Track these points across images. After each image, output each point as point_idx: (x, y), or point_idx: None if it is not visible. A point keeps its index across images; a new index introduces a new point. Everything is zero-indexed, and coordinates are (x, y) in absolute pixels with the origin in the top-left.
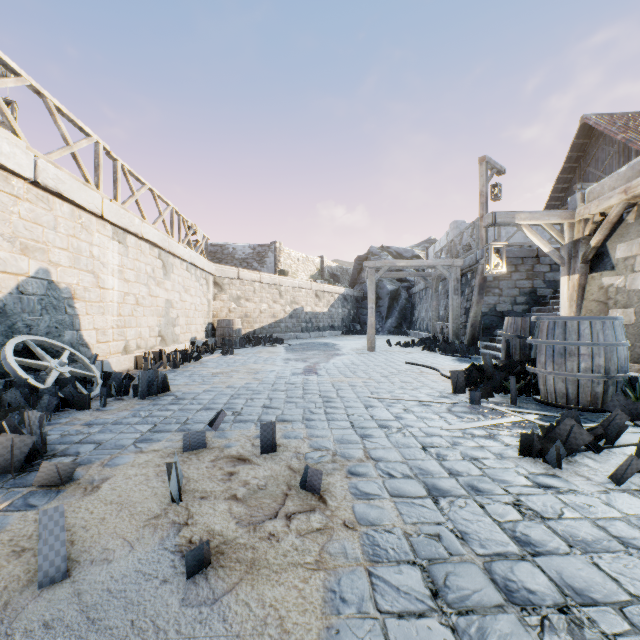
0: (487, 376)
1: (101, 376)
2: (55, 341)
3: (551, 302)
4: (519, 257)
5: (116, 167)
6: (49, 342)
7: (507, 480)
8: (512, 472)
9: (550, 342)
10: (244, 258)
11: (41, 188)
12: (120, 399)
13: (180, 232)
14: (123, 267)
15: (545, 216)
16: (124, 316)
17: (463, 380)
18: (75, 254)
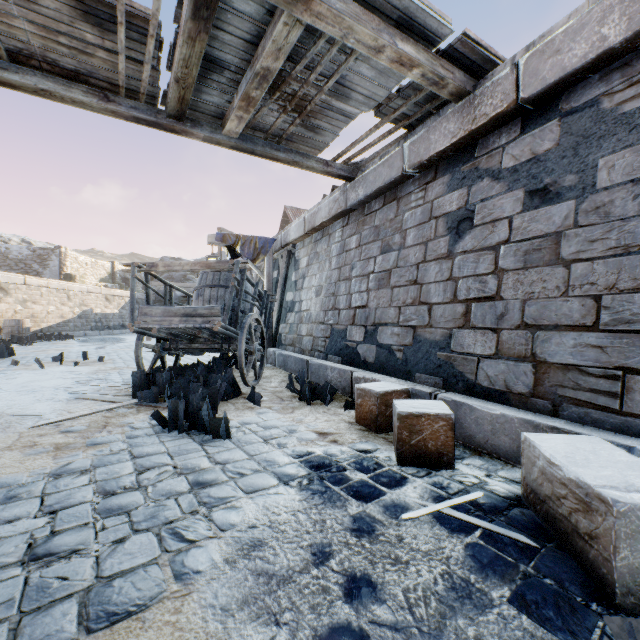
0: None
1: None
2: None
3: None
4: None
5: None
6: None
7: None
8: None
9: None
10: (21, 259)
11: None
12: None
13: None
14: None
15: None
16: None
17: None
18: None
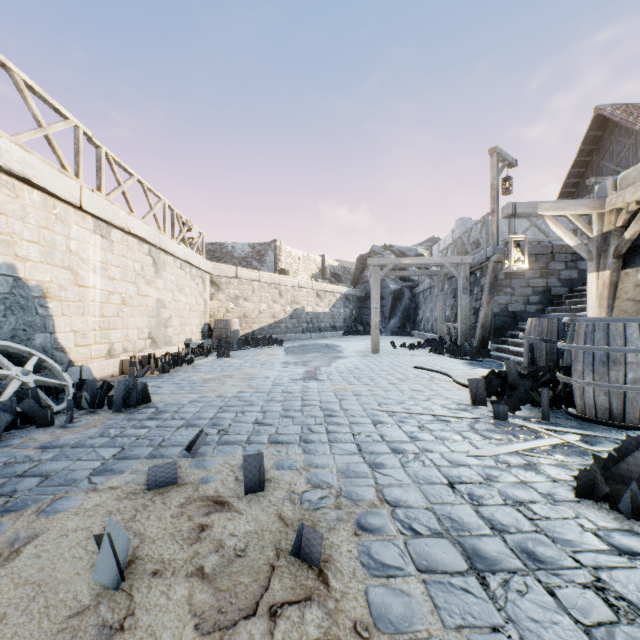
0: (509, 385)
1: (74, 385)
2: (21, 345)
3: (567, 302)
4: (532, 254)
5: (99, 155)
6: (13, 347)
7: (572, 540)
8: (575, 526)
9: (589, 348)
10: (243, 257)
11: (4, 172)
12: (92, 412)
13: (173, 228)
14: (107, 264)
15: (571, 206)
16: (108, 317)
17: (484, 390)
18: (48, 248)
